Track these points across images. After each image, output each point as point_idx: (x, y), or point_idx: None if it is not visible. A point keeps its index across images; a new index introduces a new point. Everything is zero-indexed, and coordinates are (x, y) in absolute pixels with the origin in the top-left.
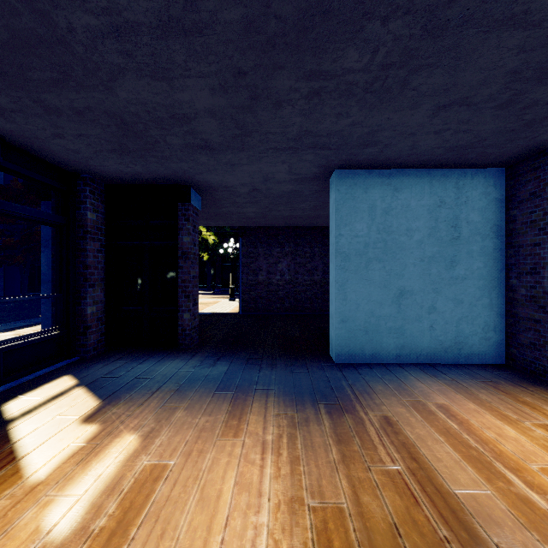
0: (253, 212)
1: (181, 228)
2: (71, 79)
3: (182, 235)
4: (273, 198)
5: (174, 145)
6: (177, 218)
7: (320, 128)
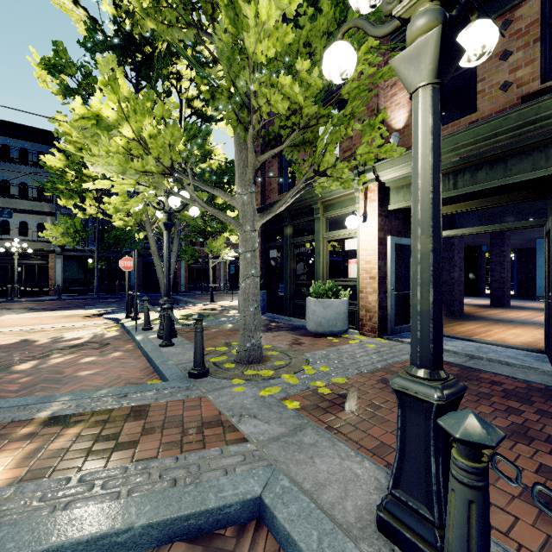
0: (515, 246)
1: (478, 259)
2: None
3: (479, 261)
4: (520, 243)
5: (477, 243)
6: (477, 255)
7: (517, 238)
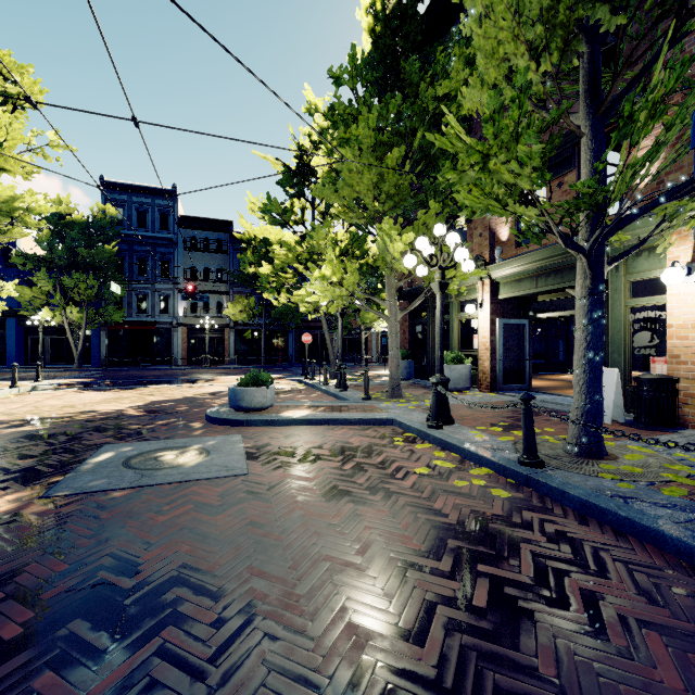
0: None
1: None
2: (639, 309)
3: None
4: None
5: None
6: None
7: None
